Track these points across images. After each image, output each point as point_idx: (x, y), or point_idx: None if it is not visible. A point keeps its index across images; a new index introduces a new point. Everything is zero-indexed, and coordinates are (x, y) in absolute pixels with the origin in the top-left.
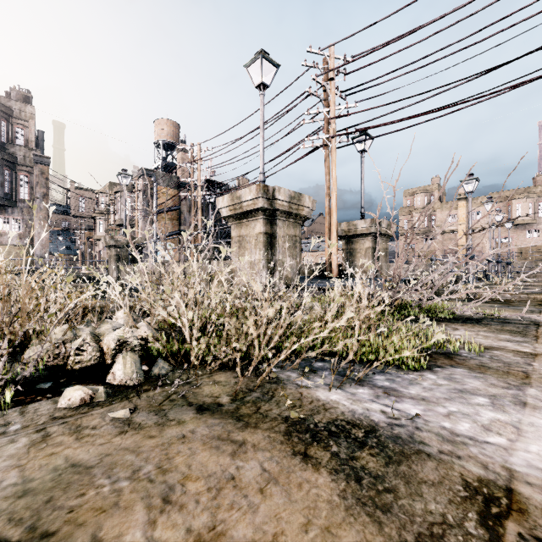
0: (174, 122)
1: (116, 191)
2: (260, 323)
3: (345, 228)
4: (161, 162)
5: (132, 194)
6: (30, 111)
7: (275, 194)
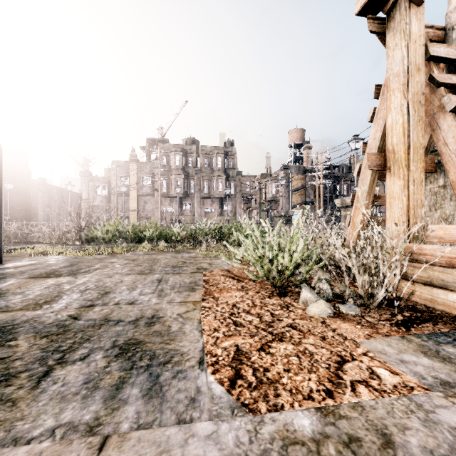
0: (301, 129)
1: (267, 181)
2: None
3: None
4: (293, 157)
5: (276, 181)
6: (234, 150)
7: None
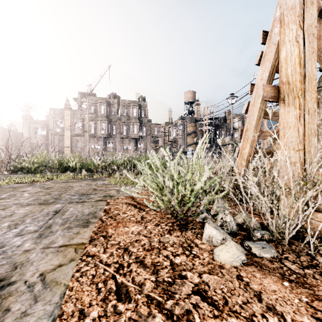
0: (193, 91)
1: (169, 127)
2: (226, 168)
3: (270, 143)
4: (187, 111)
5: (176, 127)
6: (146, 104)
7: (235, 139)
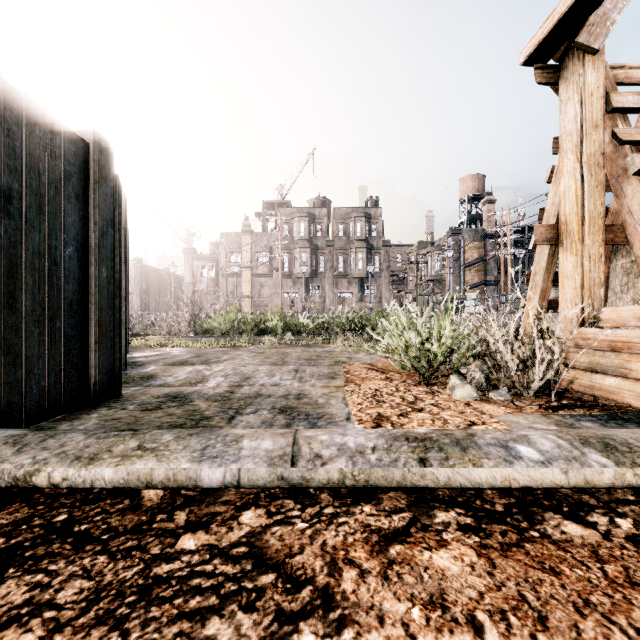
0: (478, 175)
1: (427, 252)
2: None
3: None
4: (466, 217)
5: (440, 252)
6: (380, 211)
7: None
